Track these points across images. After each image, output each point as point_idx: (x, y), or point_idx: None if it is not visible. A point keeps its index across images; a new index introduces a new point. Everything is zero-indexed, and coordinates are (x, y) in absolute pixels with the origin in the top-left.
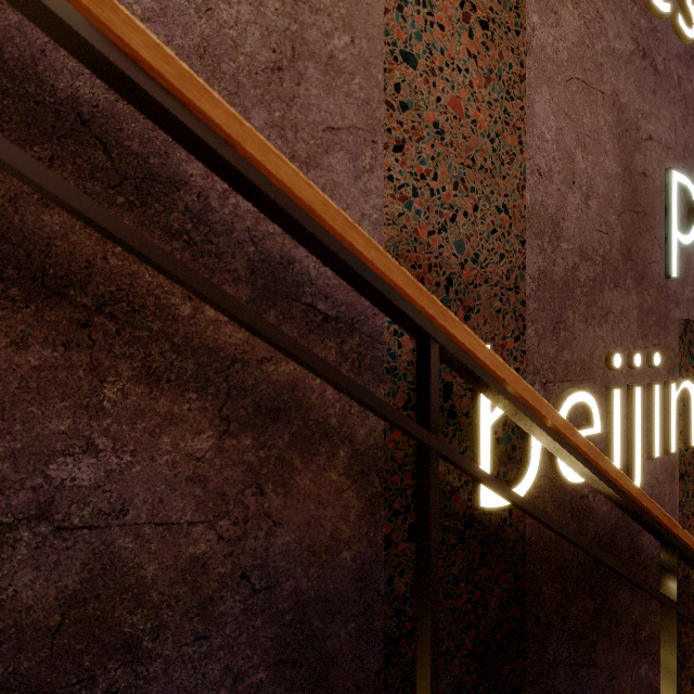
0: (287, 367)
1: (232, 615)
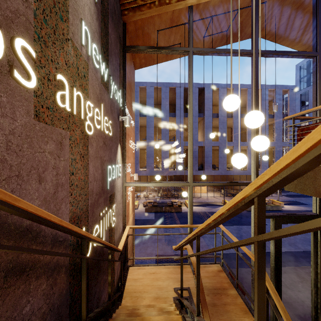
0: (56, 257)
1: (48, 320)
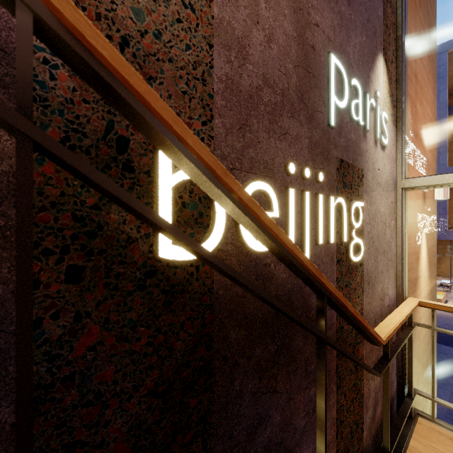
0: None
1: None
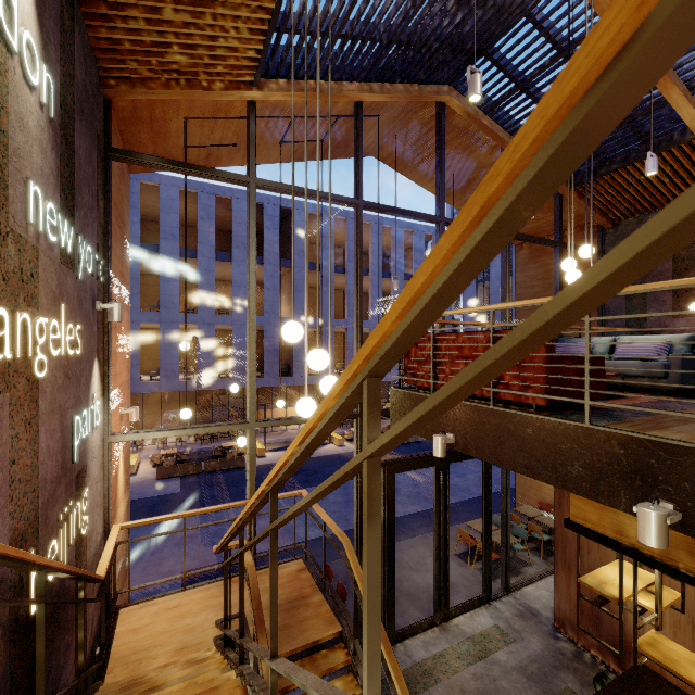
0: None
1: None
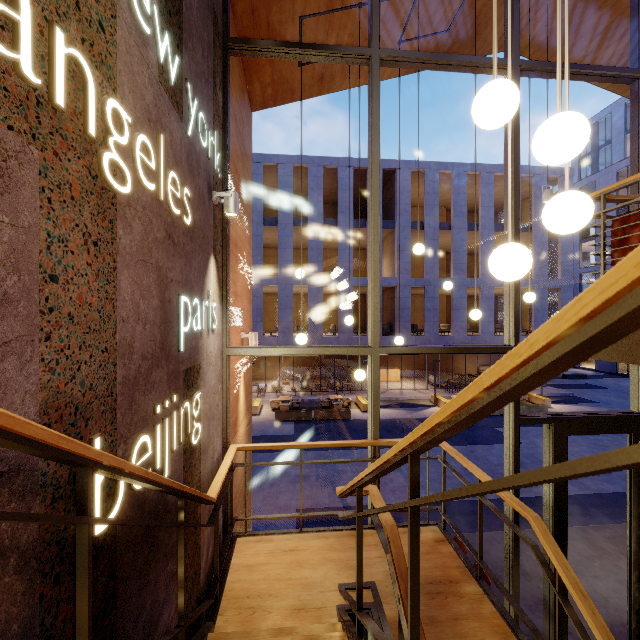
0: None
1: None
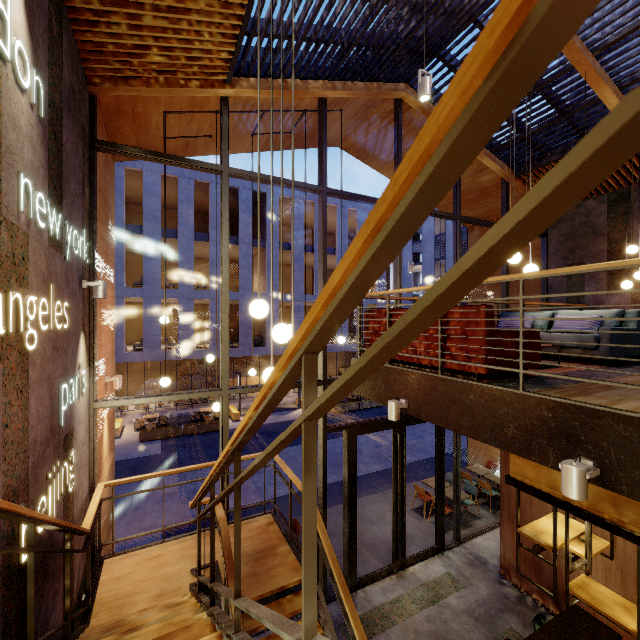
0: None
1: None
